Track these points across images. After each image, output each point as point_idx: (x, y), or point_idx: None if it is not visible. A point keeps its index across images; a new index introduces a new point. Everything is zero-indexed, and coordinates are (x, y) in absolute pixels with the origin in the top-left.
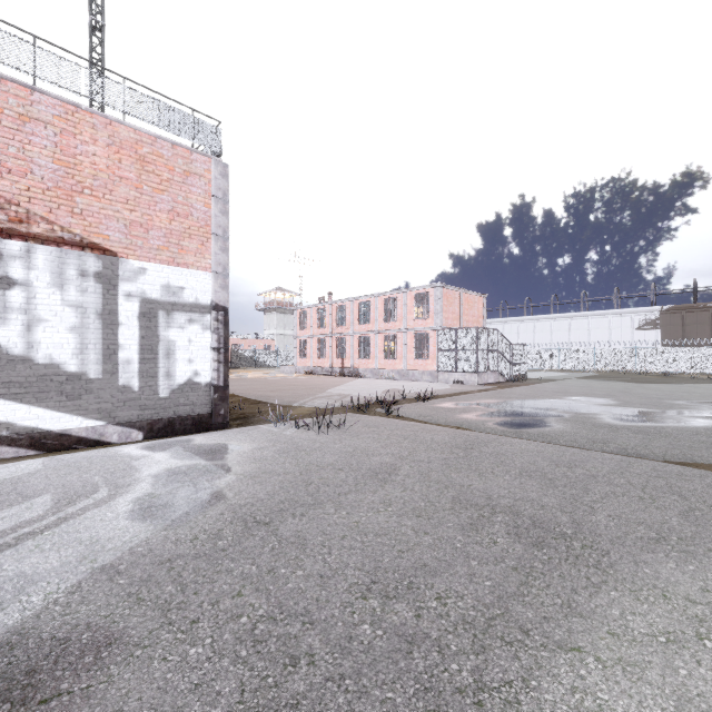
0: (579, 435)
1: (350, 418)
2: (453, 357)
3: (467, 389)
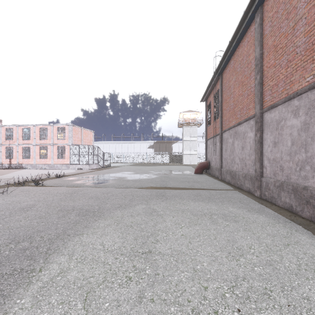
0: (116, 184)
1: (12, 189)
2: (77, 158)
3: (83, 172)
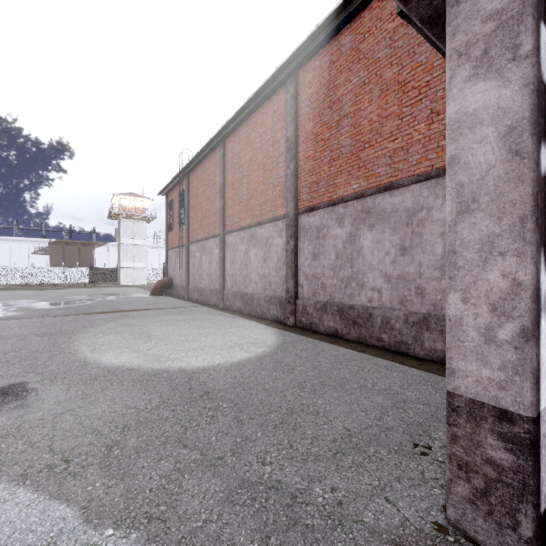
0: (33, 314)
1: None
2: None
3: None
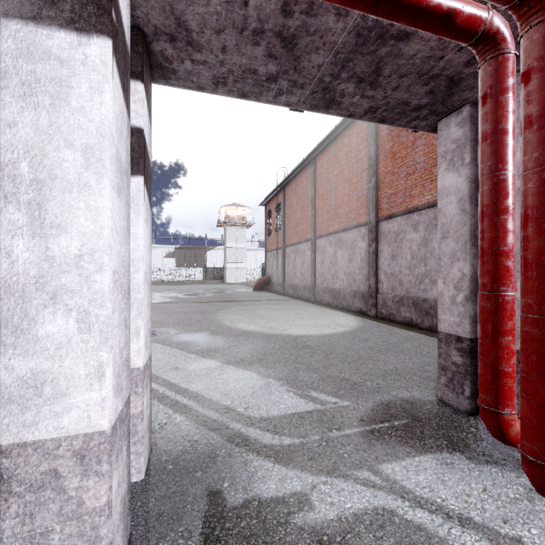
0: (181, 301)
1: None
2: None
3: None
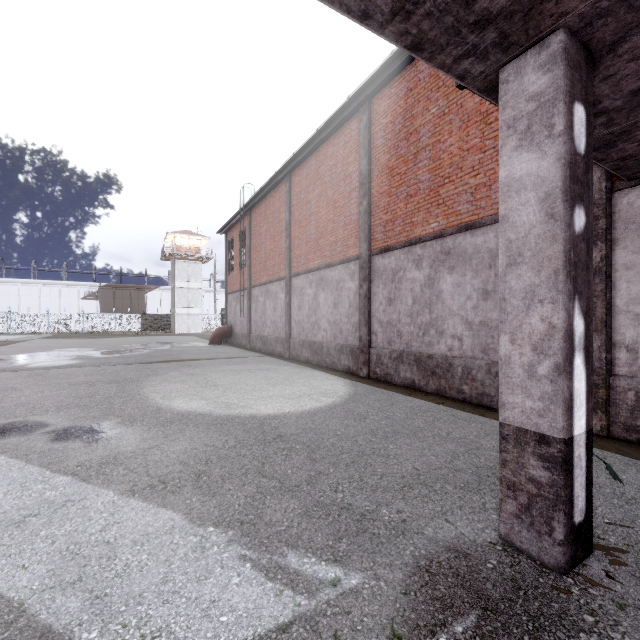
0: (93, 362)
1: None
2: None
3: None
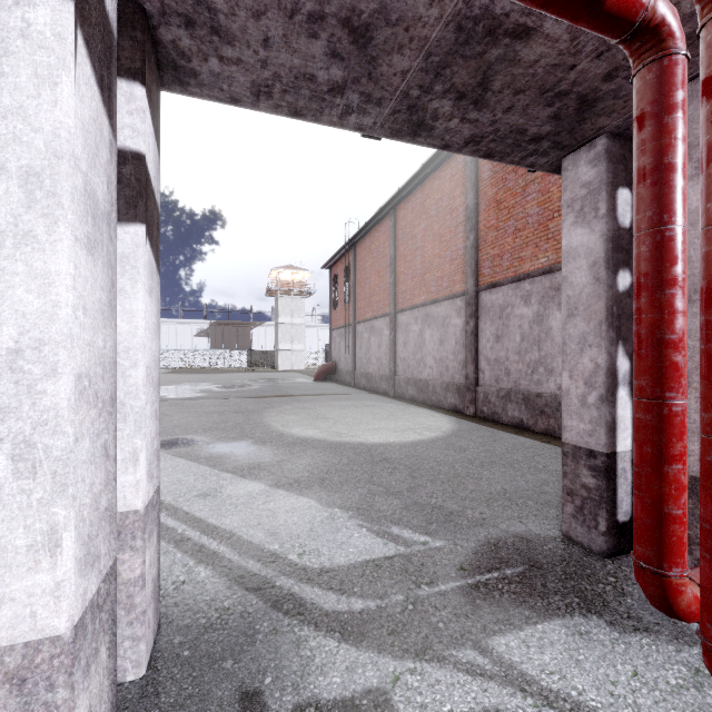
0: (216, 395)
1: None
2: None
3: None
